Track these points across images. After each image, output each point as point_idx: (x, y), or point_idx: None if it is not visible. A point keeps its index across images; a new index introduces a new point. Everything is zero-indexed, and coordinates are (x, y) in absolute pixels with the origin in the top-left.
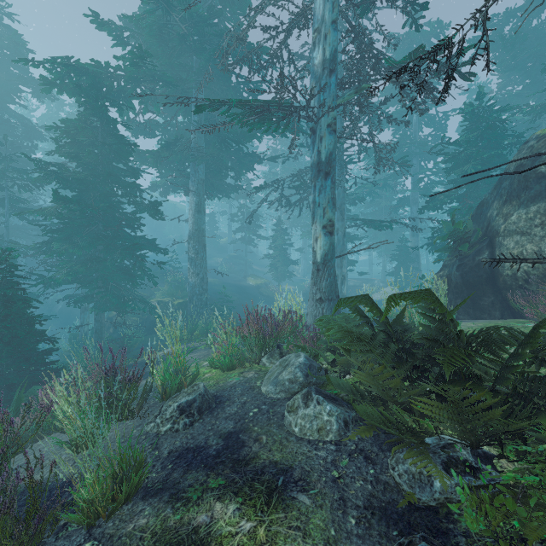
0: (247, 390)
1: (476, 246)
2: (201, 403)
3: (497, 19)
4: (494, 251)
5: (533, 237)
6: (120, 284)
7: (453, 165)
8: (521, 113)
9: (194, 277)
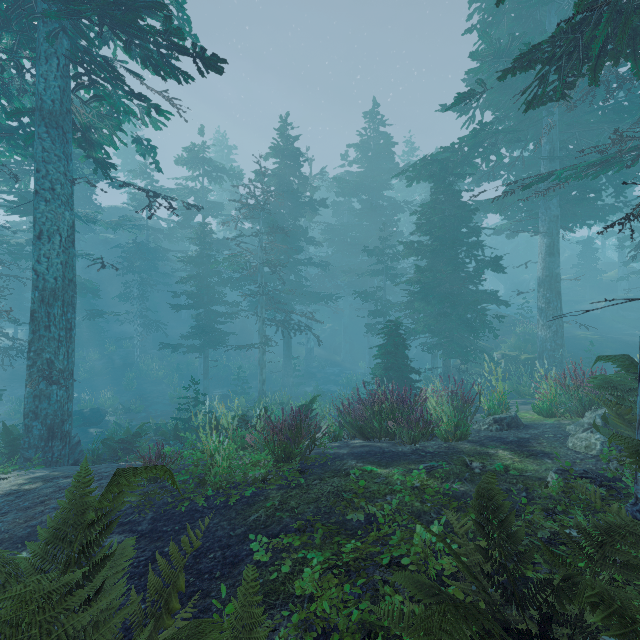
0: (554, 427)
1: None
2: (510, 422)
3: None
4: None
5: None
6: (463, 335)
7: None
8: None
9: (544, 330)
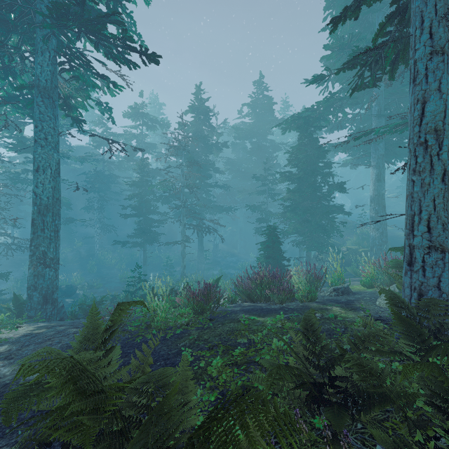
0: (371, 293)
1: None
2: (344, 290)
3: None
4: None
5: None
6: (320, 235)
7: None
8: None
9: (374, 232)
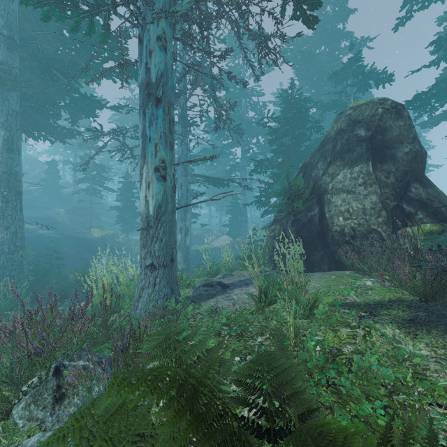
0: None
1: (306, 202)
2: None
3: (297, 41)
4: (323, 207)
5: (358, 195)
6: None
7: (274, 137)
8: (316, 107)
9: (2, 232)
